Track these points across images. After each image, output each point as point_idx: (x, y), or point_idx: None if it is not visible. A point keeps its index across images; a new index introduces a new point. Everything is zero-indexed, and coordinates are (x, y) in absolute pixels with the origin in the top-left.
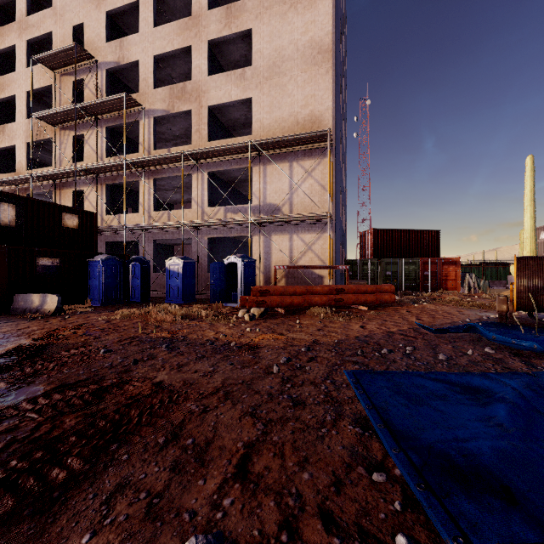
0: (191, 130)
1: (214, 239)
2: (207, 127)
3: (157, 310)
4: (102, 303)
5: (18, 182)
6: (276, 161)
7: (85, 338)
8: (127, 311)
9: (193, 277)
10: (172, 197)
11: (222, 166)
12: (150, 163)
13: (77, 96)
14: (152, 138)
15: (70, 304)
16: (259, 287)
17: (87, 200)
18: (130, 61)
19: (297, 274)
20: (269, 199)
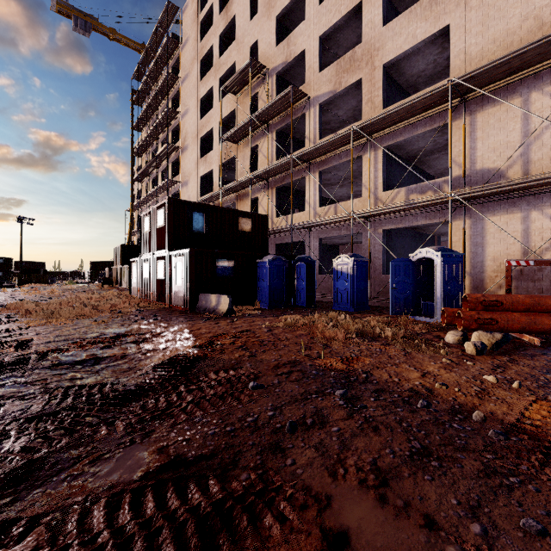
0: (360, 108)
1: (389, 232)
2: (382, 92)
3: (324, 322)
4: (269, 306)
5: (213, 199)
6: (495, 102)
7: (240, 354)
8: (291, 317)
9: (365, 279)
10: (338, 192)
11: (402, 134)
12: (315, 154)
13: (254, 112)
14: (317, 127)
15: (243, 305)
16: (481, 296)
17: (261, 205)
18: (296, 55)
19: (539, 275)
20: (480, 163)
